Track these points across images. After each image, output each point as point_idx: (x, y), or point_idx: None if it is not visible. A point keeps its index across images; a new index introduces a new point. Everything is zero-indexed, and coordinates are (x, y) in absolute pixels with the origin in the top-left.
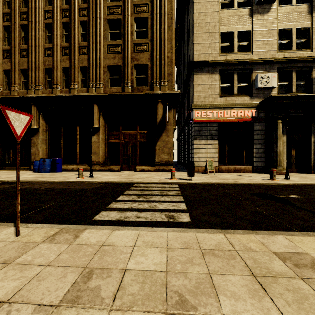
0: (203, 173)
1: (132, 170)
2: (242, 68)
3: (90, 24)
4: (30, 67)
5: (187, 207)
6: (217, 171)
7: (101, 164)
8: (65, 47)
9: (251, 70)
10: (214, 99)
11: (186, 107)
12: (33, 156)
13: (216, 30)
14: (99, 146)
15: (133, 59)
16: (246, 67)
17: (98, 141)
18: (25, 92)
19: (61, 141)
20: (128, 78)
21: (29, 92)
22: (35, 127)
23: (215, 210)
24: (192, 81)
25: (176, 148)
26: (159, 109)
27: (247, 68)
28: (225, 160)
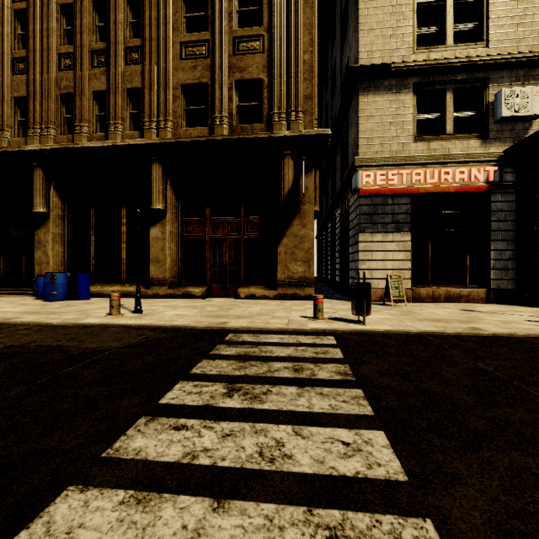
0: (380, 305)
1: (231, 295)
2: (465, 79)
3: (147, 1)
4: (31, 93)
5: (403, 463)
6: (410, 299)
7: (168, 283)
8: (99, 50)
9: (485, 81)
10: (403, 147)
11: (338, 170)
12: (37, 268)
13: (407, 0)
14: (164, 248)
15: (233, 70)
16: (473, 75)
17: (162, 238)
18: (22, 142)
19: (92, 239)
20: (222, 108)
21: (29, 142)
22: (40, 210)
23: (538, 499)
24: (354, 111)
25: (315, 254)
26: (285, 170)
27: (476, 77)
28: (425, 275)
